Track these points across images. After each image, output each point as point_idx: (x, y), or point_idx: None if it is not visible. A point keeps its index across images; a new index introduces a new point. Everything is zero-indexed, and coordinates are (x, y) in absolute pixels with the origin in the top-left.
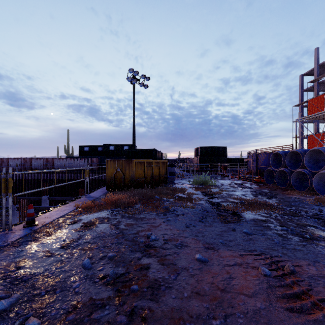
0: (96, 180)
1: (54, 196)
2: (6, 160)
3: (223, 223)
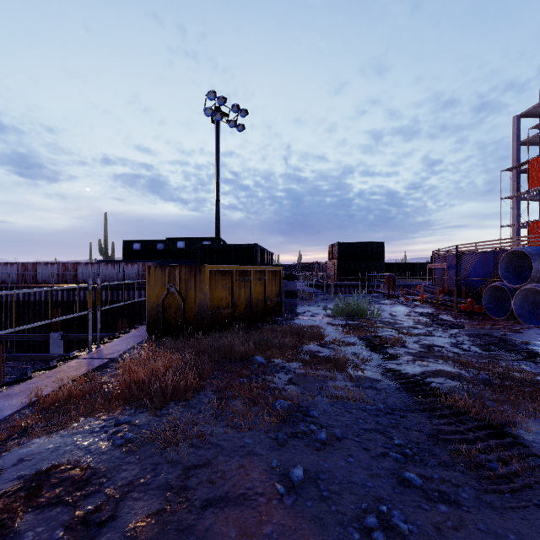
0: None
1: (76, 331)
2: None
3: (489, 491)
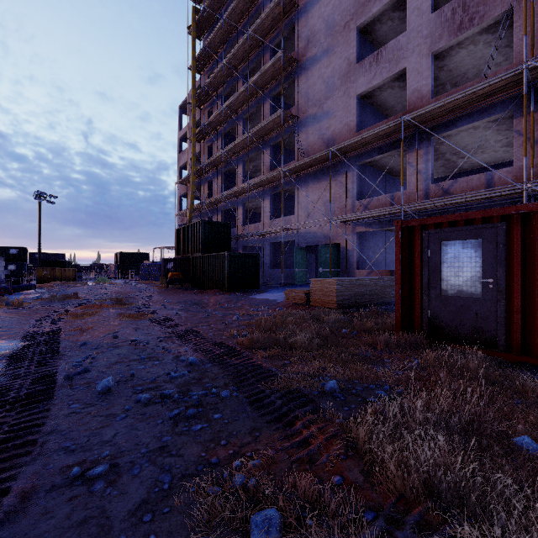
0: None
1: None
2: None
3: None
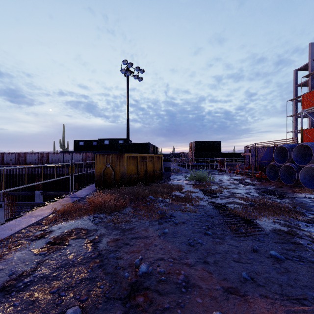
0: (90, 174)
1: (48, 191)
2: (0, 154)
3: (236, 236)
